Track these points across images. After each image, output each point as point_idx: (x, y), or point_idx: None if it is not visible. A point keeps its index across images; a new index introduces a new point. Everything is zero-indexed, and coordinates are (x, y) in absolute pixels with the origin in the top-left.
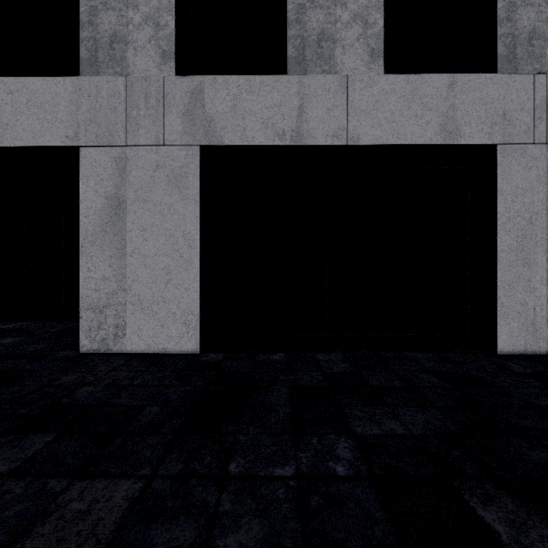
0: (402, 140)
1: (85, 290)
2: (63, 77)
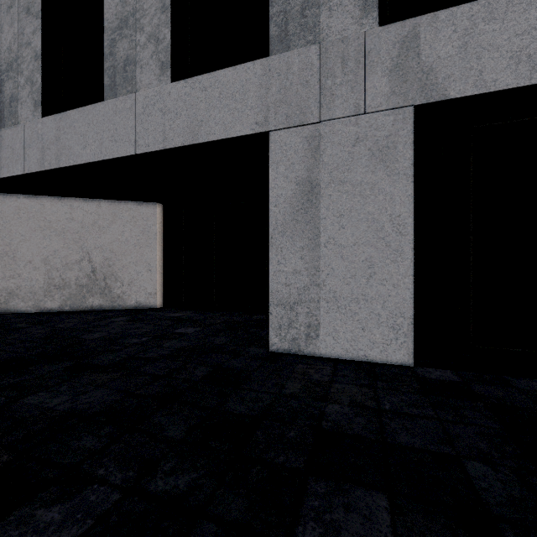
0: None
1: (274, 285)
2: (253, 61)
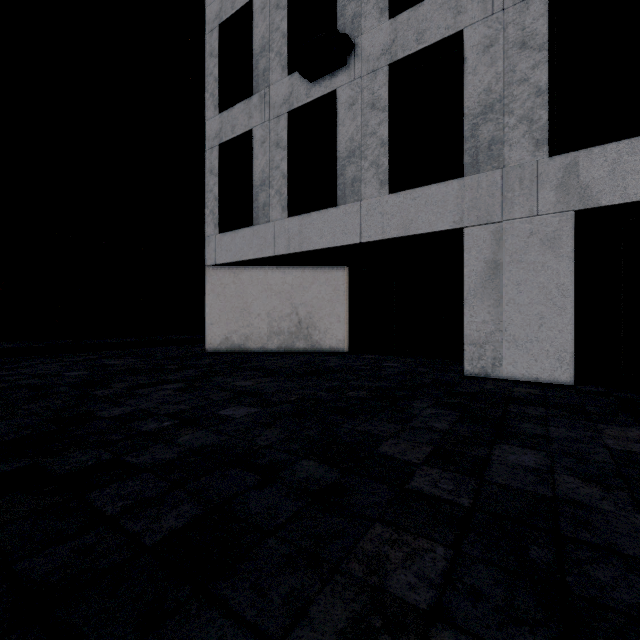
0: None
1: (468, 331)
2: (451, 180)
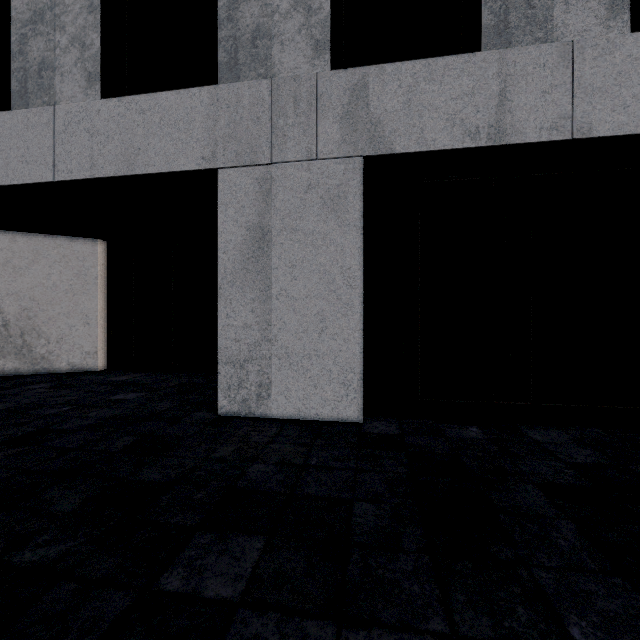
0: None
1: (223, 340)
2: (199, 88)
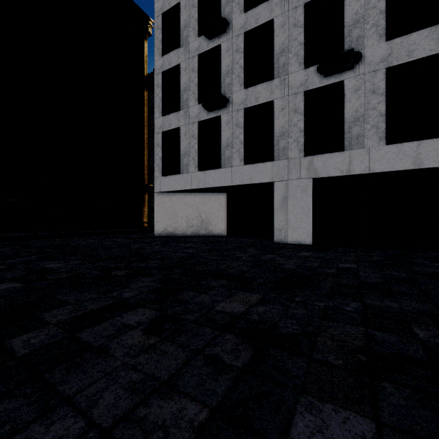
0: (394, 169)
1: (275, 224)
2: (269, 162)
